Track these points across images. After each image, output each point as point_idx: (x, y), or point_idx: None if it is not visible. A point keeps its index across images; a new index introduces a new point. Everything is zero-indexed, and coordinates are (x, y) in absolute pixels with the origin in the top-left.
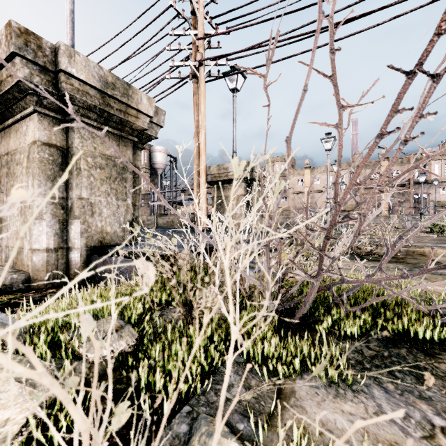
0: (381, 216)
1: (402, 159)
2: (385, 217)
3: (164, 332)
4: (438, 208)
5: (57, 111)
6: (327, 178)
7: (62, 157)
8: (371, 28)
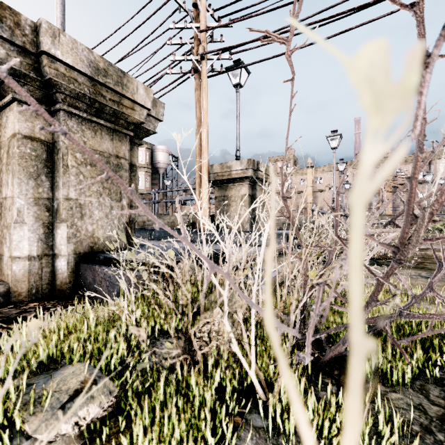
0: (385, 216)
1: (406, 158)
2: (390, 216)
3: (157, 372)
4: (444, 208)
5: (41, 100)
6: (333, 177)
7: (47, 153)
8: (384, 16)
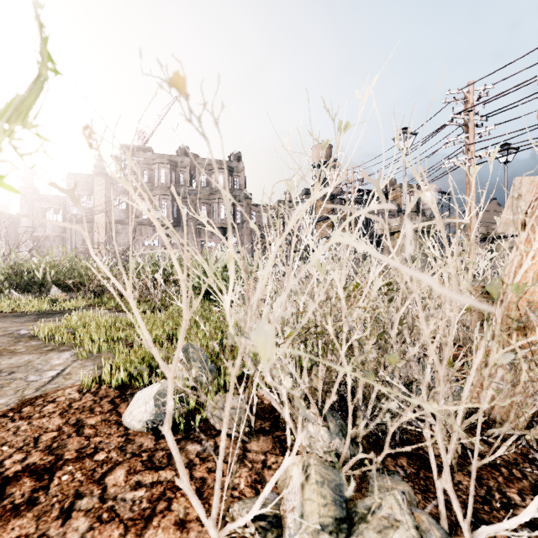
0: None
1: None
2: None
3: None
4: None
5: None
6: None
7: None
8: None
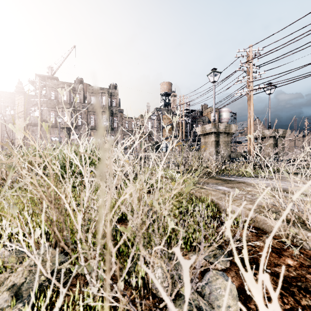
0: None
1: None
2: None
3: None
4: None
5: (216, 134)
6: None
7: (217, 143)
8: None
